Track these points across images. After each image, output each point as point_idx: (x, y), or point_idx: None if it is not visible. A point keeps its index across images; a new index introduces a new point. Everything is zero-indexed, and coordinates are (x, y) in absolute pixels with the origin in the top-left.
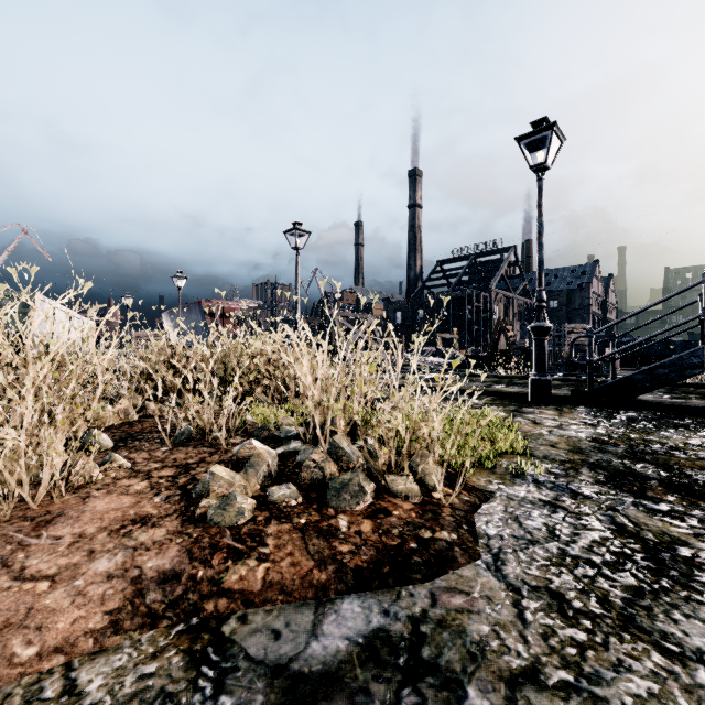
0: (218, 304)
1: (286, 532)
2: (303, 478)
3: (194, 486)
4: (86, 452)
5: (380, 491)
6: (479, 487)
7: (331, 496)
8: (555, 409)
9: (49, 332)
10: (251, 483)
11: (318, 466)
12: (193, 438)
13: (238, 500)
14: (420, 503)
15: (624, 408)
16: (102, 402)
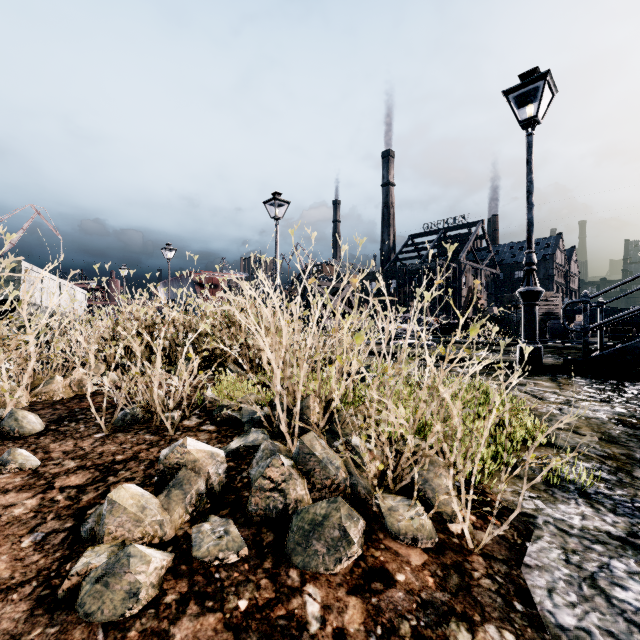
0: (207, 275)
1: (209, 639)
2: (254, 506)
3: (85, 520)
4: (2, 439)
5: (371, 526)
6: (508, 505)
7: (294, 544)
8: (550, 380)
9: (37, 299)
10: (174, 514)
11: (277, 488)
12: (139, 420)
13: (132, 567)
14: (434, 550)
15: (626, 379)
16: (50, 373)
